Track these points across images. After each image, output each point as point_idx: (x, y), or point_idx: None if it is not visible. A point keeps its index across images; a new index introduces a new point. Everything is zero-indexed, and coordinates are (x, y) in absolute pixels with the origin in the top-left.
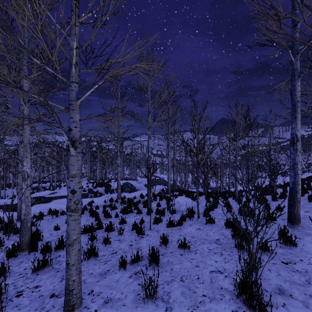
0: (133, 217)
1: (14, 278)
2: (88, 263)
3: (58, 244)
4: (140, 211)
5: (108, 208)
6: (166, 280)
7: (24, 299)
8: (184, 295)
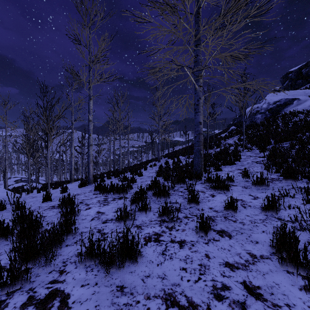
0: None
1: None
2: None
3: None
4: None
5: None
6: None
7: None
8: None
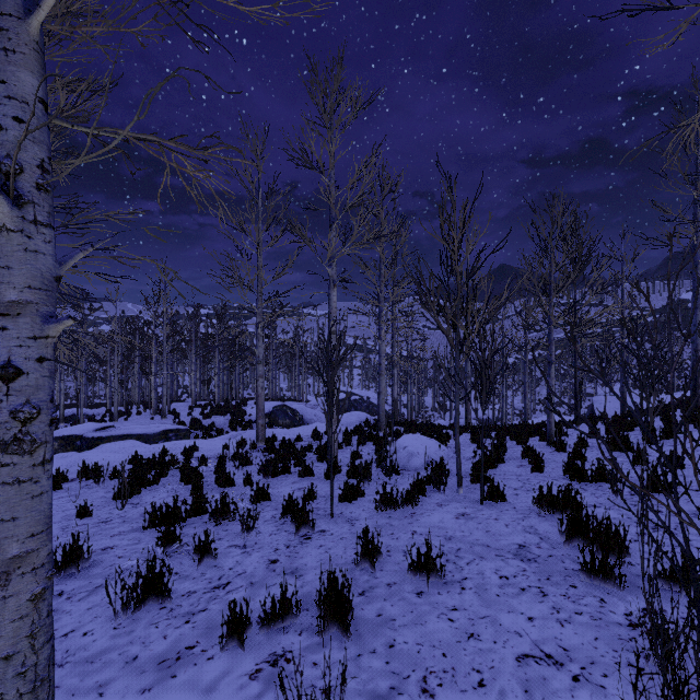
0: (291, 485)
1: None
2: (136, 618)
3: (65, 558)
4: (309, 470)
5: (232, 463)
6: (373, 688)
7: None
8: None
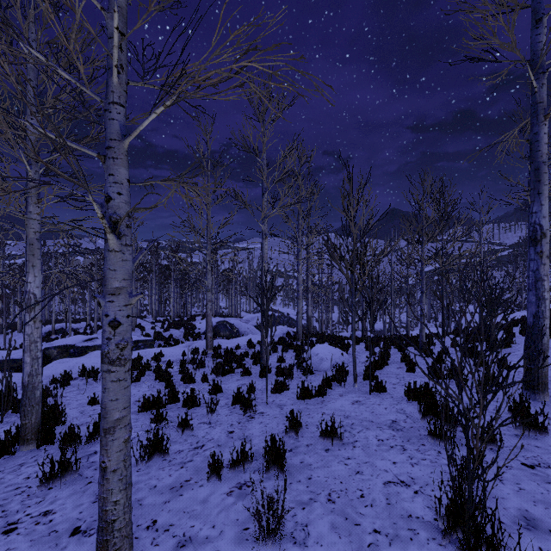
0: (235, 382)
1: (5, 495)
2: (149, 465)
3: (94, 430)
4: (248, 371)
5: (190, 365)
6: (299, 499)
7: (18, 539)
8: (336, 531)
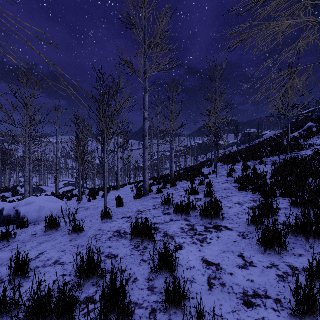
0: None
1: None
2: None
3: None
4: None
5: None
6: None
7: None
8: None
